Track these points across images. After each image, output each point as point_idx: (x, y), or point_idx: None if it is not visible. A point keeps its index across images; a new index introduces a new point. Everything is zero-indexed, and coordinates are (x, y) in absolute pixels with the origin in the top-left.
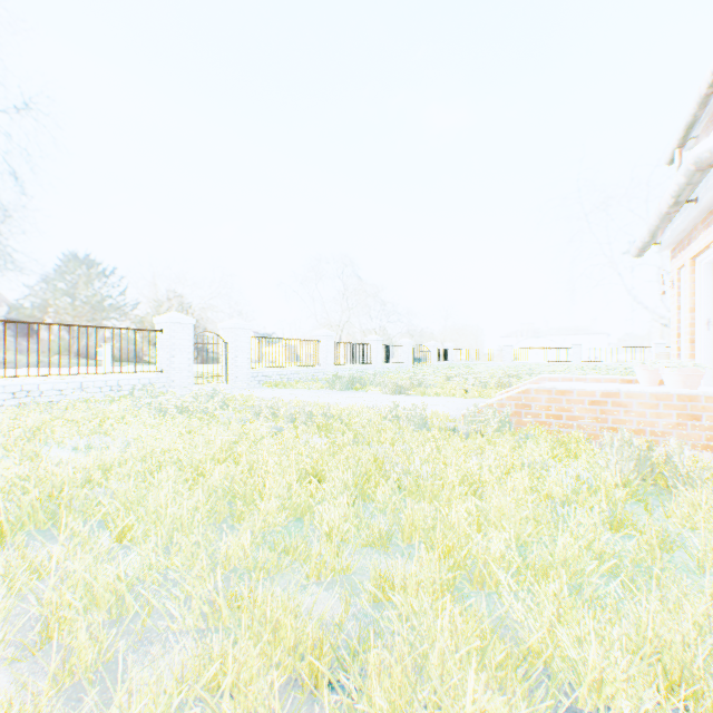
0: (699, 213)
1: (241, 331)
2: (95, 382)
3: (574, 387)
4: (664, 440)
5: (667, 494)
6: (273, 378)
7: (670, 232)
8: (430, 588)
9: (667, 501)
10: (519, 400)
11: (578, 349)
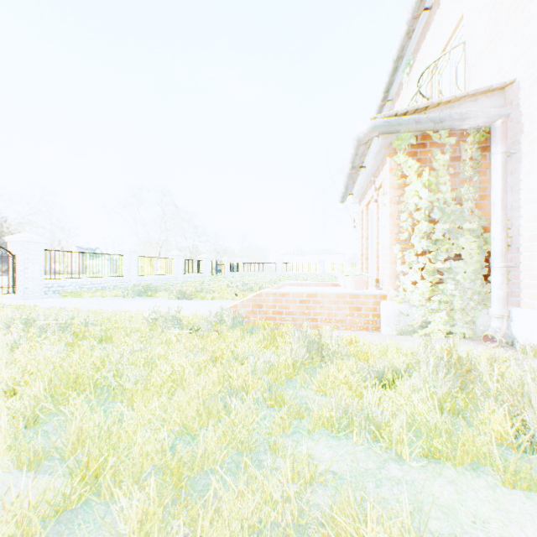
0: (367, 176)
1: (32, 244)
2: None
3: (290, 290)
4: (342, 325)
5: (325, 366)
6: (72, 288)
7: (356, 187)
8: (6, 529)
9: (315, 375)
10: (255, 301)
11: (323, 263)
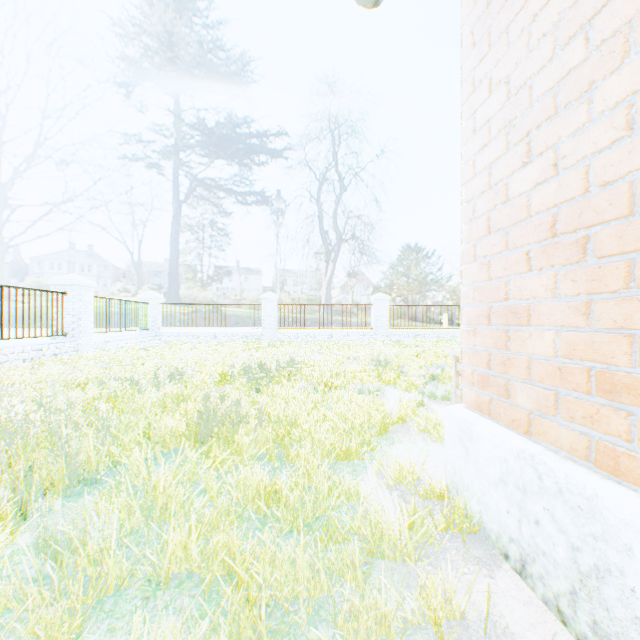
0: None
1: None
2: (443, 332)
3: None
4: None
5: None
6: None
7: None
8: None
9: None
10: None
11: None
